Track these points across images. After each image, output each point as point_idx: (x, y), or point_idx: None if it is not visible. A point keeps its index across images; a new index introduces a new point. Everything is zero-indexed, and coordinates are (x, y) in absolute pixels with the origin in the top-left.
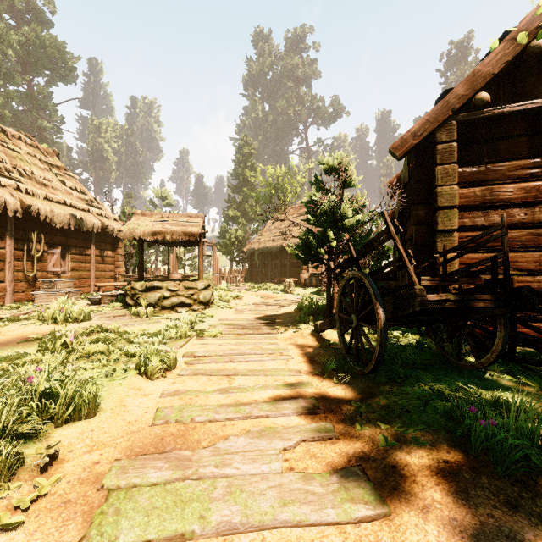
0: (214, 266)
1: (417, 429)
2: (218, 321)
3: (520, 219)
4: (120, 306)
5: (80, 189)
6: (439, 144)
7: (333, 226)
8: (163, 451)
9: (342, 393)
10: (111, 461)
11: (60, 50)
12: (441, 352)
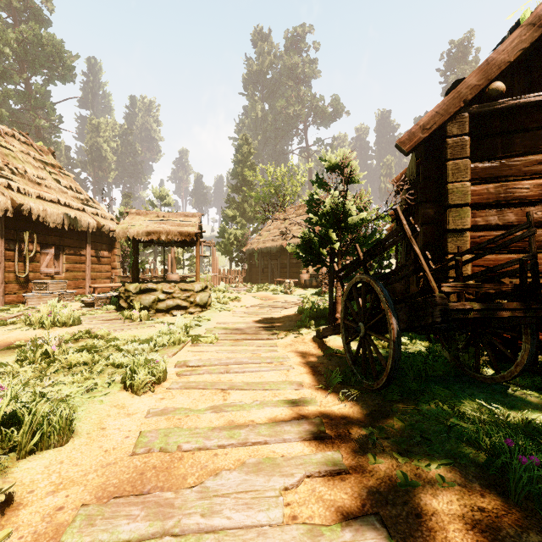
0: (213, 266)
1: (442, 463)
2: (215, 325)
3: (537, 218)
4: (114, 308)
5: (75, 188)
6: (450, 138)
7: (336, 225)
8: (142, 492)
9: (350, 412)
10: (77, 505)
11: (58, 48)
12: (456, 363)
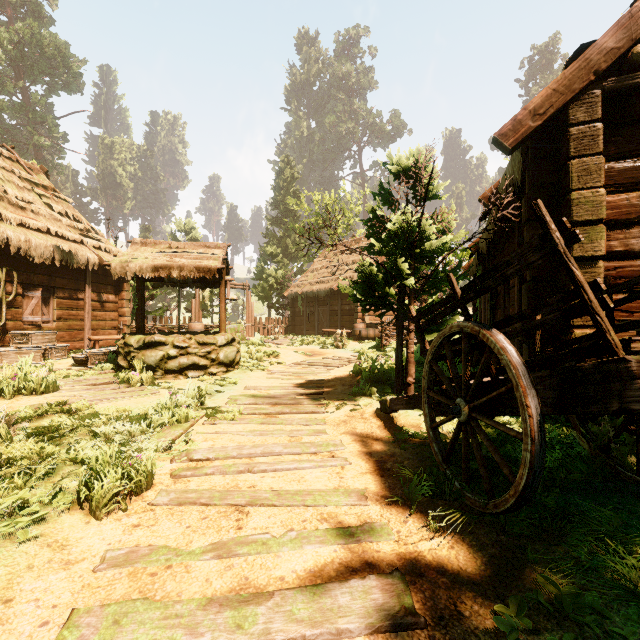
0: (247, 314)
1: None
2: (243, 391)
3: None
4: (112, 368)
5: (73, 215)
6: (573, 126)
7: (407, 255)
8: None
9: (451, 558)
10: None
11: (61, 51)
12: (605, 460)
